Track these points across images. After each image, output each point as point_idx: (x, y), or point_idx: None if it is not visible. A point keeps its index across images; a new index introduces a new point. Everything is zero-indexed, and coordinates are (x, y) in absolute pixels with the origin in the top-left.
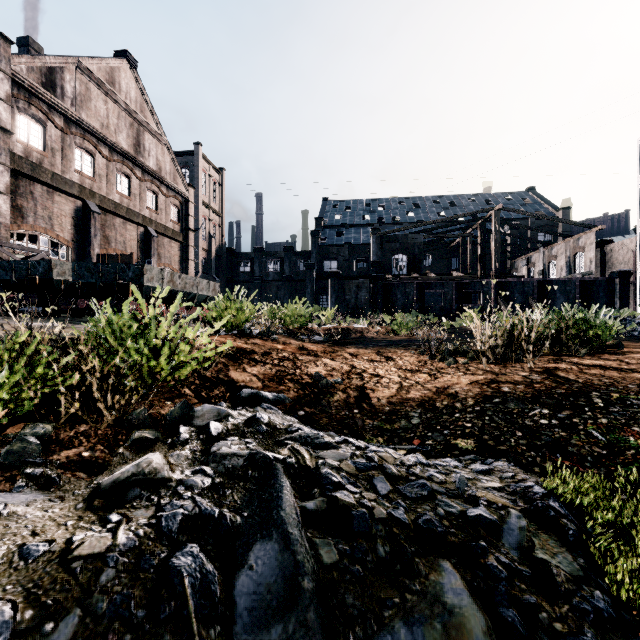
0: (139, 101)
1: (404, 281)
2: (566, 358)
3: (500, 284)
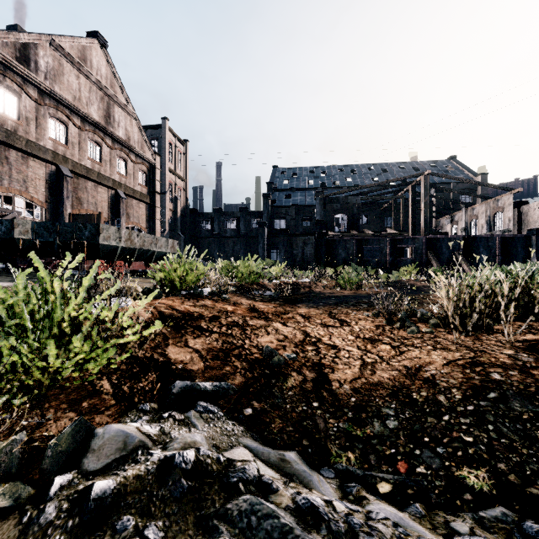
0: (109, 77)
1: (345, 237)
2: (536, 325)
3: (430, 240)
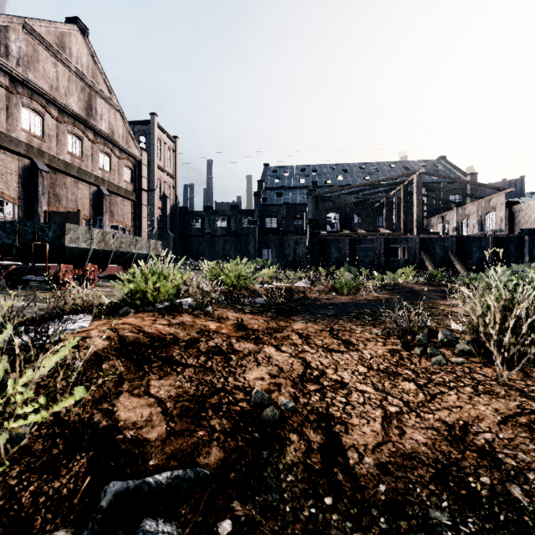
0: (91, 67)
1: (337, 237)
2: None
3: (423, 240)
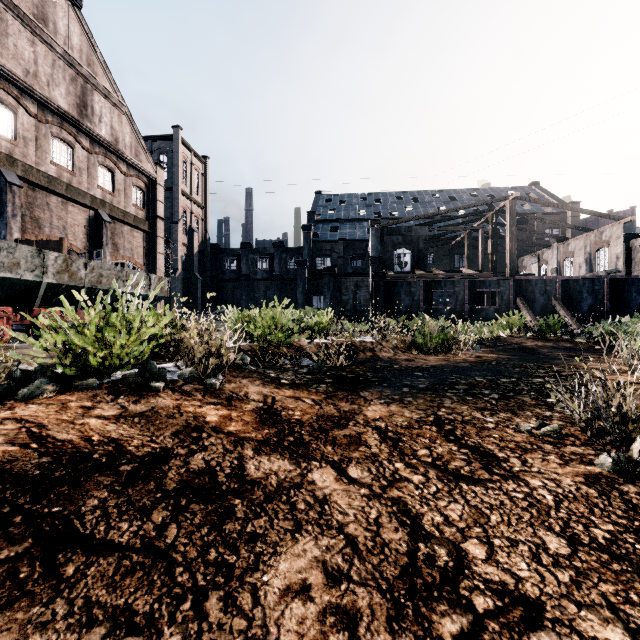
0: (85, 51)
1: (409, 279)
2: None
3: (519, 283)
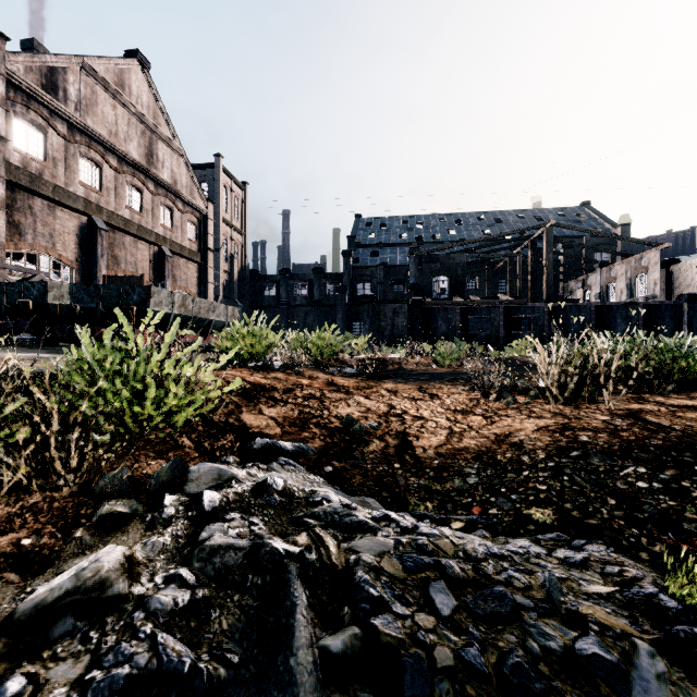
0: (152, 106)
1: (446, 306)
2: (648, 397)
3: (553, 309)
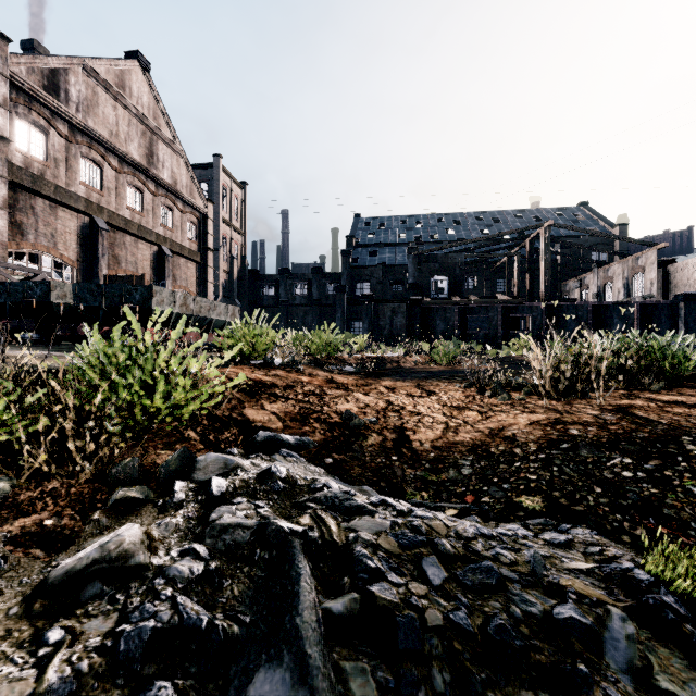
0: (152, 107)
1: (444, 305)
2: (639, 393)
3: (551, 308)
